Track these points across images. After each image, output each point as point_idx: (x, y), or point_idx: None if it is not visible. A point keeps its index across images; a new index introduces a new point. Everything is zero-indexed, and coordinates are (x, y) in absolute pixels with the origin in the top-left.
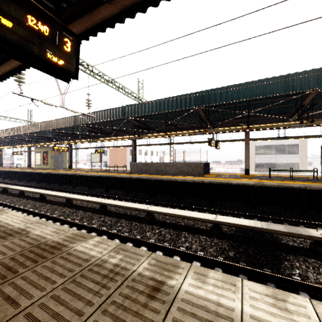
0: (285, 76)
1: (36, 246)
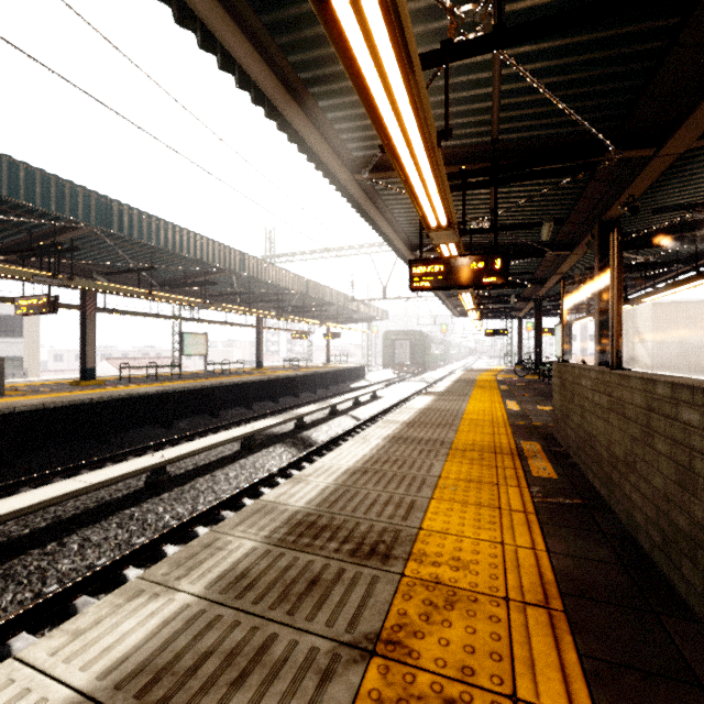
0: (220, 244)
1: (411, 427)
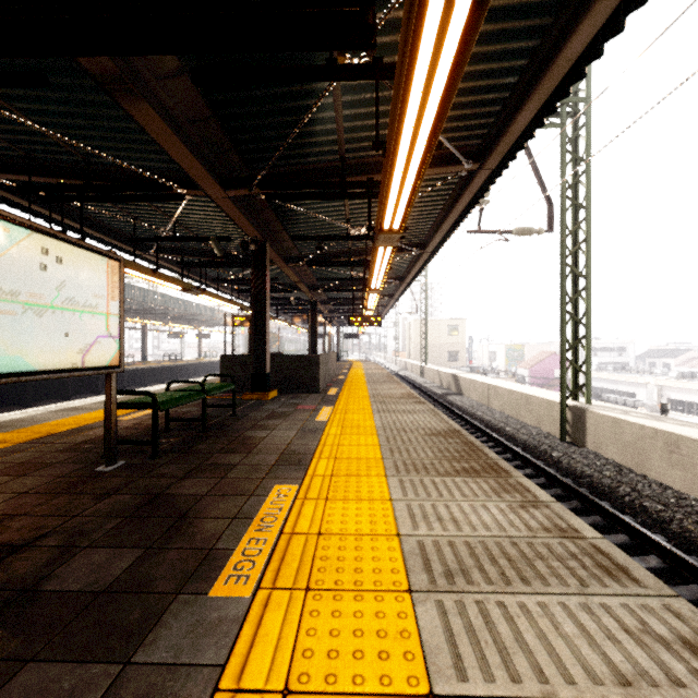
0: (132, 285)
1: None
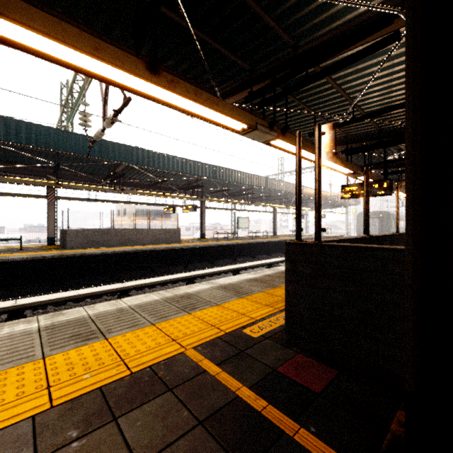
0: (256, 176)
1: None
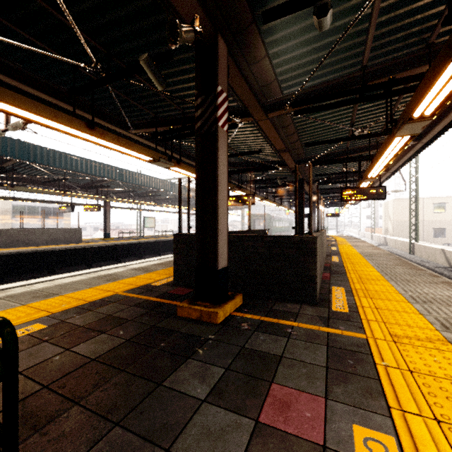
0: (162, 180)
1: None
